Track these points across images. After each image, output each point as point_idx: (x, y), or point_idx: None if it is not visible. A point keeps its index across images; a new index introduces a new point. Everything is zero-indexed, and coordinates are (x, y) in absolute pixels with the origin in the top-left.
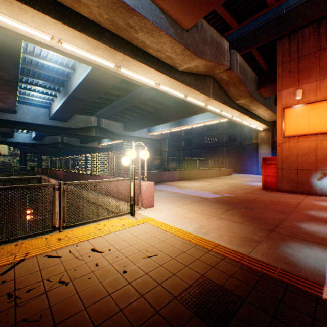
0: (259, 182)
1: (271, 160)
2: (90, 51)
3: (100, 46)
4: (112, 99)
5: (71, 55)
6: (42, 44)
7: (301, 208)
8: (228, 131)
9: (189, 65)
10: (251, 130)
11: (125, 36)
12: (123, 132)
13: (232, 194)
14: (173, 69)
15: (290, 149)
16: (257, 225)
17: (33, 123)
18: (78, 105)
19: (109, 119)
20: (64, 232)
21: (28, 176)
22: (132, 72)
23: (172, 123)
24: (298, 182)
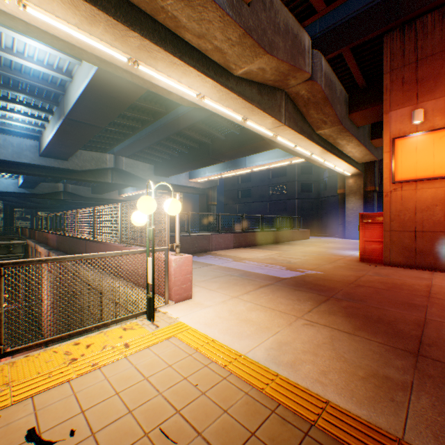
0: (351, 249)
1: (374, 218)
2: (81, 27)
3: (98, 16)
4: (135, 127)
5: (53, 40)
6: None
7: (439, 297)
8: (301, 177)
9: (251, 65)
10: (333, 176)
11: (143, 4)
12: (153, 177)
13: (318, 270)
14: (225, 73)
15: (404, 201)
16: (383, 338)
17: (15, 162)
18: (81, 134)
19: (132, 158)
20: None
21: (8, 242)
22: (158, 72)
23: (224, 166)
24: (416, 250)
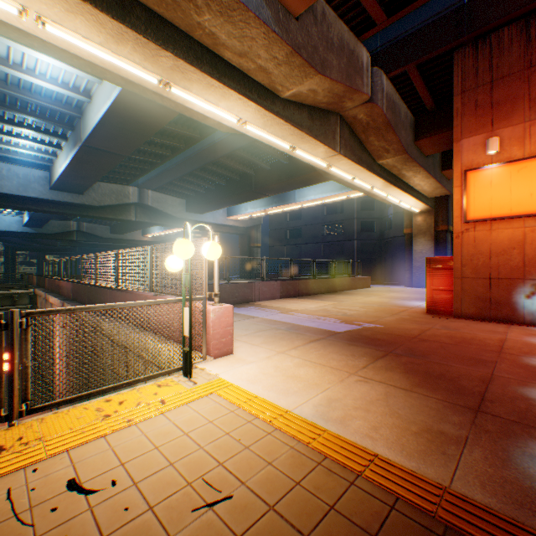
0: (418, 299)
1: (443, 263)
2: (107, 45)
3: (126, 34)
4: (164, 155)
5: (73, 59)
6: (11, 31)
7: (511, 353)
8: (362, 214)
9: (301, 87)
10: (399, 212)
11: (177, 19)
12: (185, 213)
13: (378, 324)
14: (271, 95)
15: (478, 244)
16: (442, 394)
17: (21, 196)
18: (100, 164)
19: (159, 191)
20: (19, 426)
21: (12, 291)
22: (193, 95)
23: (270, 200)
24: (490, 301)
